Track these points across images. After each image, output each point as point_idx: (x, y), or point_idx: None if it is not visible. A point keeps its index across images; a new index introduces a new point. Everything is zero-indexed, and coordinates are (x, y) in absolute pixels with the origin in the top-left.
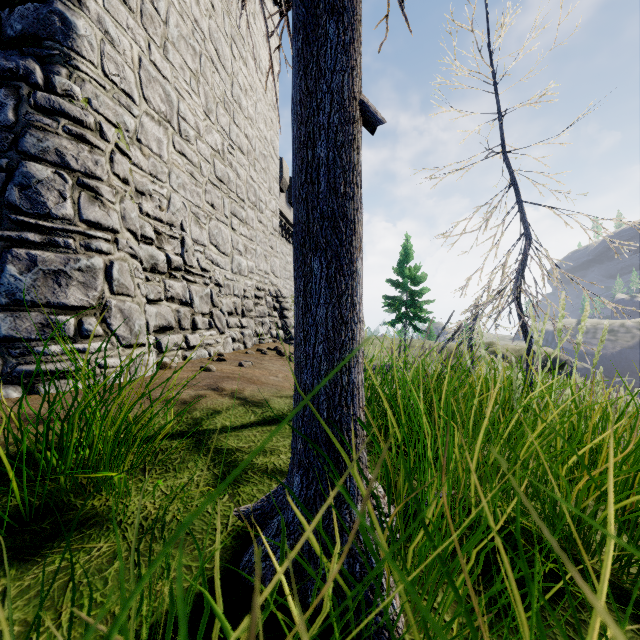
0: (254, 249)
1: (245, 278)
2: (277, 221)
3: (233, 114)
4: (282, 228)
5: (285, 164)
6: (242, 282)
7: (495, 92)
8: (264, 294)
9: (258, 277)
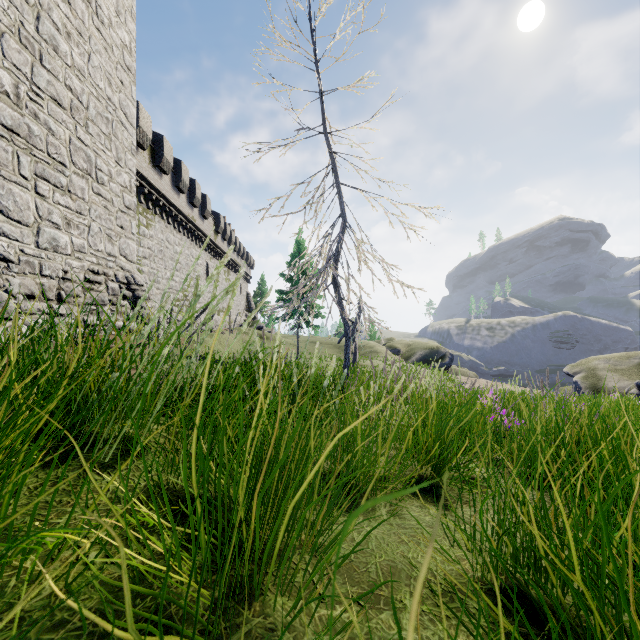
0: (86, 225)
1: (67, 257)
2: (133, 198)
3: (40, 55)
4: (168, 214)
5: (167, 143)
6: (60, 261)
7: (316, 70)
8: (105, 279)
9: (94, 258)
